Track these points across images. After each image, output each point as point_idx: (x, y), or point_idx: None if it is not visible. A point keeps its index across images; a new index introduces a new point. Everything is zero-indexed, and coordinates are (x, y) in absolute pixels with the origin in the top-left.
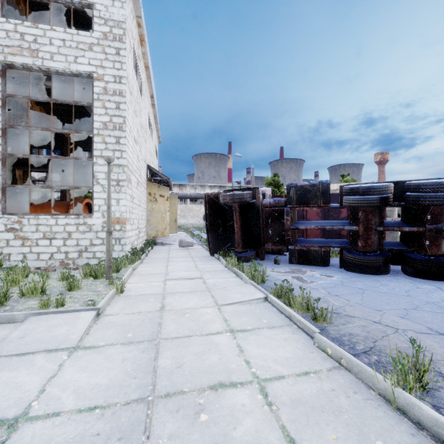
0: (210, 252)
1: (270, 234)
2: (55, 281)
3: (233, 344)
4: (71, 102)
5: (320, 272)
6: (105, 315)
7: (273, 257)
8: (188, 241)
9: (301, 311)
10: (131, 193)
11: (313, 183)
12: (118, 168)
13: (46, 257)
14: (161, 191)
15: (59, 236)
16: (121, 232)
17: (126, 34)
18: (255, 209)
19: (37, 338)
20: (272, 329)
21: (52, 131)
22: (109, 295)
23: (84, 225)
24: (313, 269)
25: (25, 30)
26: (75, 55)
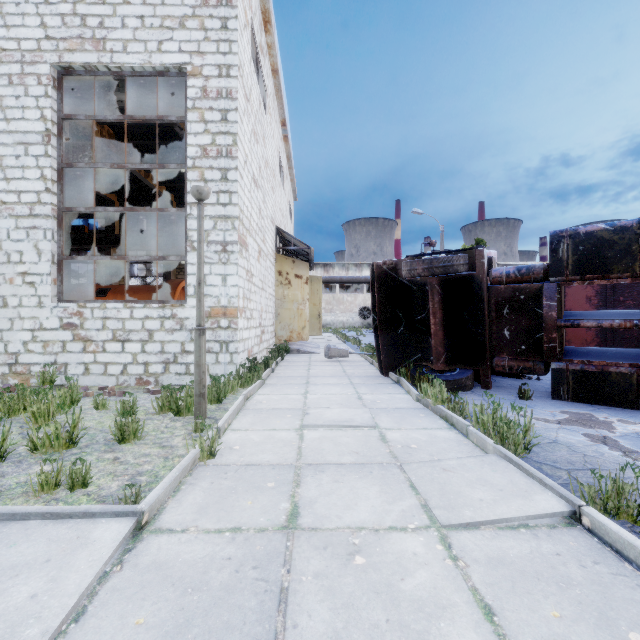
0: (380, 369)
1: (506, 337)
2: (113, 416)
3: None
4: (154, 118)
5: None
6: (155, 529)
7: (506, 383)
8: (340, 347)
9: None
10: (247, 266)
11: (621, 225)
12: (224, 222)
13: (117, 371)
14: (297, 269)
15: (135, 336)
16: (229, 330)
17: None
18: (474, 287)
19: None
20: None
21: (126, 168)
22: (178, 468)
23: (172, 318)
24: (622, 416)
25: (87, 11)
26: (158, 39)
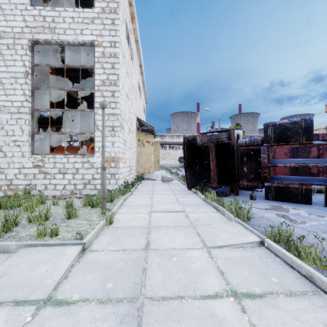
0: (188, 187)
1: (245, 171)
2: (62, 208)
3: (245, 324)
4: (79, 66)
5: (306, 211)
6: (90, 250)
7: (246, 193)
8: (168, 177)
9: (320, 267)
10: (124, 137)
11: (294, 120)
12: (113, 116)
13: (61, 188)
14: (147, 138)
15: (69, 171)
16: (115, 168)
17: (119, 6)
18: (230, 148)
19: (14, 280)
20: (293, 297)
21: (65, 90)
22: (97, 227)
23: (87, 162)
24: (294, 206)
25: (46, 14)
26: (81, 28)
